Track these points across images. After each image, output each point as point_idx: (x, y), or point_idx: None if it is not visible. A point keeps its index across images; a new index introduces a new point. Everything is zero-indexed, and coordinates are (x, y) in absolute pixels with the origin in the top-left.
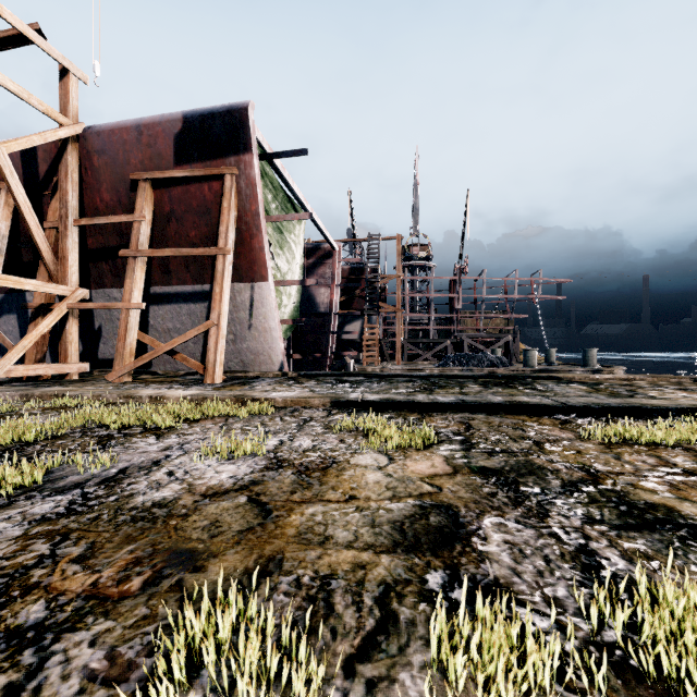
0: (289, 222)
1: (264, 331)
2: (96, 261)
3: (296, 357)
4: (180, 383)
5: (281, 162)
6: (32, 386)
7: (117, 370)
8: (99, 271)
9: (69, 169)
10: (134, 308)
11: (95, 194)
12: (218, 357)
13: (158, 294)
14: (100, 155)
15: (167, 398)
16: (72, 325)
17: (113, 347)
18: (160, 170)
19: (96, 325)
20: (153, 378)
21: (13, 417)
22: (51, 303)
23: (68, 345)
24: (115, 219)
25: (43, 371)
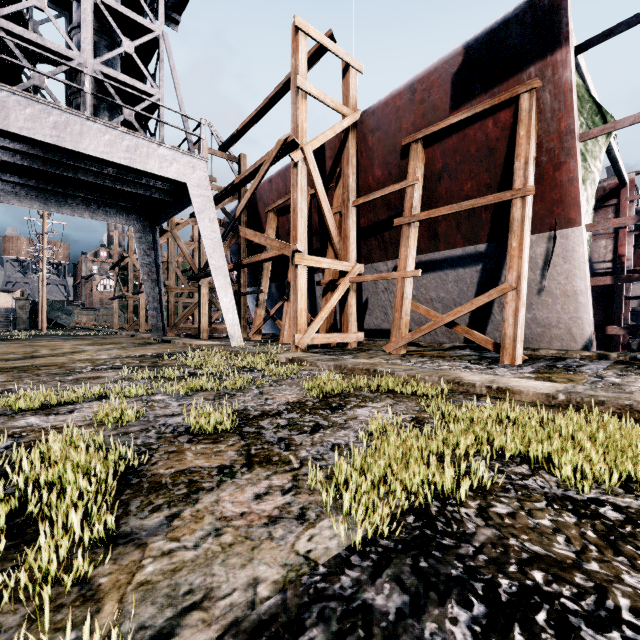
0: (593, 144)
1: (562, 296)
2: (366, 239)
3: (613, 332)
4: (467, 361)
5: (584, 63)
6: (329, 353)
7: (394, 342)
8: (368, 247)
9: (349, 155)
10: (409, 277)
11: (368, 174)
12: (518, 330)
13: (422, 262)
14: (374, 133)
15: (517, 391)
16: (351, 297)
17: (376, 318)
18: (433, 124)
19: (363, 298)
20: (422, 351)
21: (352, 401)
22: (337, 279)
23: (349, 316)
24: (389, 190)
25: (333, 340)
